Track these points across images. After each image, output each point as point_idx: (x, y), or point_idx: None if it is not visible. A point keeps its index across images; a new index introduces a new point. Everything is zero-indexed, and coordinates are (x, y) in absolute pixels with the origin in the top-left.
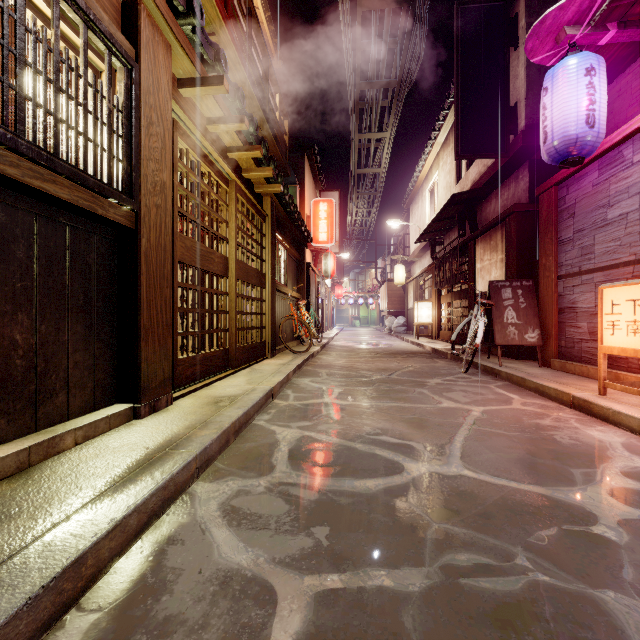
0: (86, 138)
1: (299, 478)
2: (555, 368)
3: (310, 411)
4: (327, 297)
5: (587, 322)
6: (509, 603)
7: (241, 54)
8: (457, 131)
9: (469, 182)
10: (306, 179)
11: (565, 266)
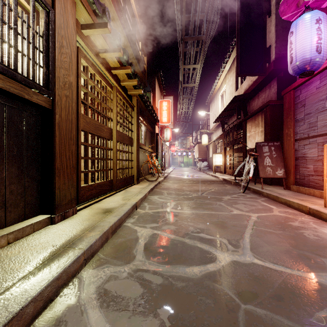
0: (16, 49)
1: (150, 265)
2: (293, 190)
3: (157, 216)
4: (167, 151)
5: (313, 165)
6: None
7: (120, 17)
8: (237, 61)
9: (243, 90)
10: (156, 89)
11: (299, 134)
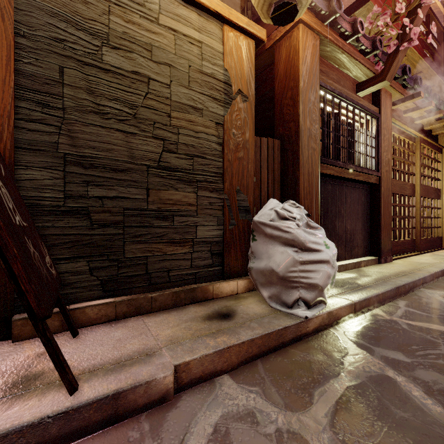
0: (366, 155)
1: None
2: None
3: None
4: None
5: None
6: None
7: (423, 53)
8: None
9: None
10: None
11: None
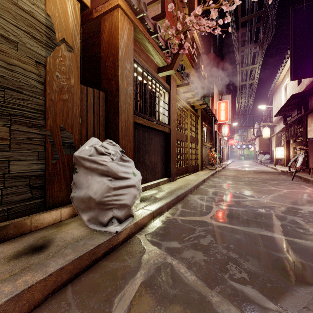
0: (163, 114)
1: (215, 197)
2: None
3: (218, 186)
4: (225, 145)
5: None
6: (262, 213)
7: (191, 62)
8: (291, 67)
9: (304, 85)
10: (214, 93)
11: None
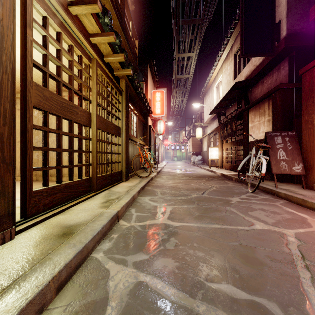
0: None
1: None
2: None
3: (147, 236)
4: (160, 145)
5: None
6: None
7: None
8: (242, 39)
9: (243, 77)
10: (149, 79)
11: None
